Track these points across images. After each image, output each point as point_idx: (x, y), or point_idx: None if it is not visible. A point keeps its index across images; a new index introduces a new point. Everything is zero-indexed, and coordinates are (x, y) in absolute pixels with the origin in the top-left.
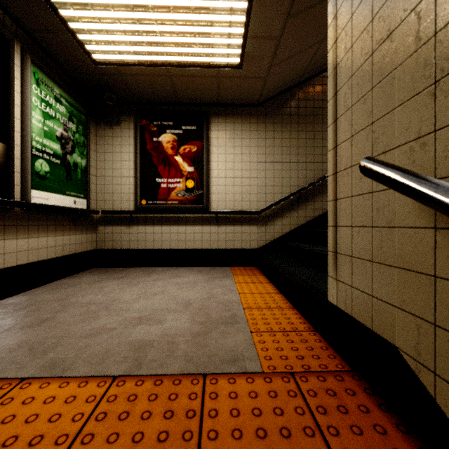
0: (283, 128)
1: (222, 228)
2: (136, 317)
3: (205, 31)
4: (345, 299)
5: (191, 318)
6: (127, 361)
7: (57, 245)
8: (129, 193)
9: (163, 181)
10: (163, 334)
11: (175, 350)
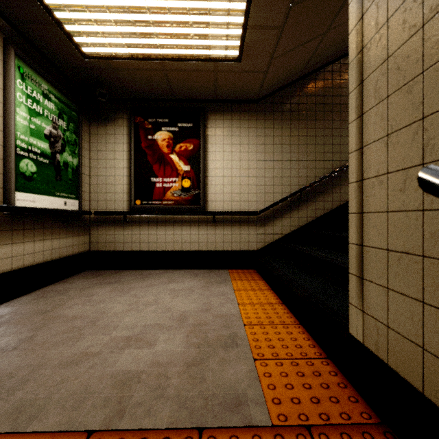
0: (283, 125)
1: (219, 229)
2: (124, 336)
3: (201, 20)
4: (376, 339)
5: (186, 338)
6: (107, 405)
7: (45, 249)
8: (123, 193)
9: (158, 180)
10: (153, 362)
11: (165, 387)
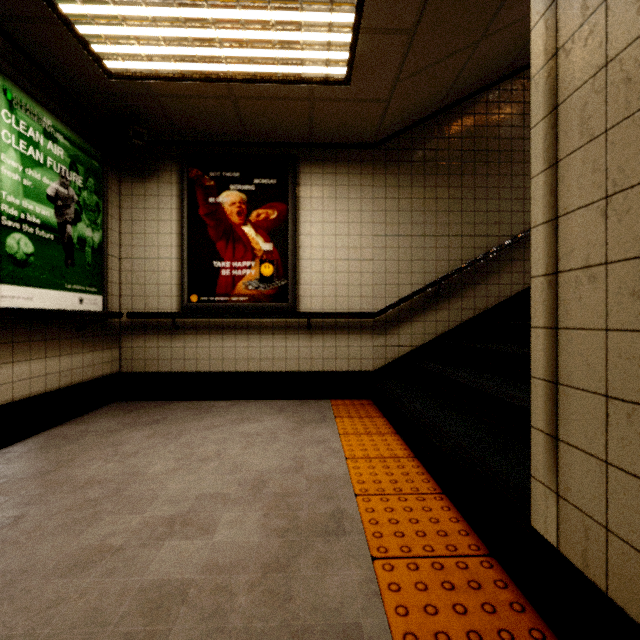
0: (414, 182)
1: (317, 339)
2: (165, 517)
3: (289, 18)
4: (584, 546)
5: (264, 519)
6: None
7: (48, 372)
8: (171, 284)
9: (225, 265)
10: (210, 563)
11: (227, 612)
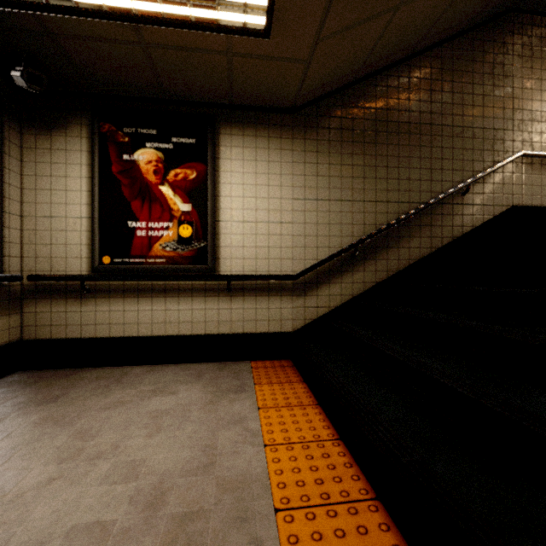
0: (331, 149)
1: (237, 301)
2: None
3: None
4: None
5: None
6: None
7: None
8: (81, 244)
9: (141, 225)
10: None
11: None
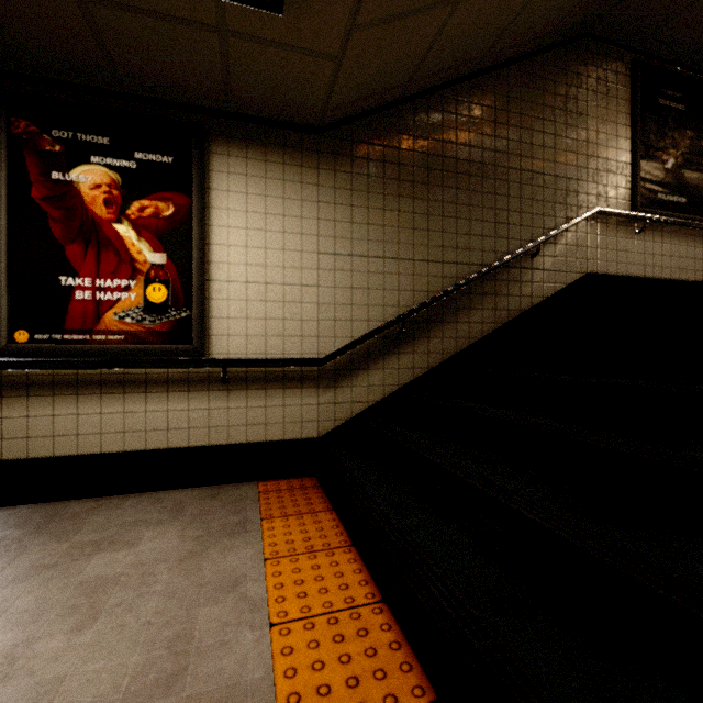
0: (371, 187)
1: (237, 397)
2: None
3: None
4: None
5: None
6: None
7: None
8: None
9: (82, 283)
10: None
11: None
